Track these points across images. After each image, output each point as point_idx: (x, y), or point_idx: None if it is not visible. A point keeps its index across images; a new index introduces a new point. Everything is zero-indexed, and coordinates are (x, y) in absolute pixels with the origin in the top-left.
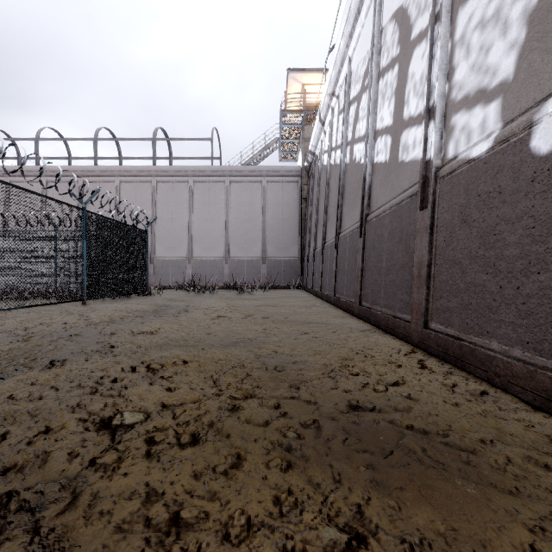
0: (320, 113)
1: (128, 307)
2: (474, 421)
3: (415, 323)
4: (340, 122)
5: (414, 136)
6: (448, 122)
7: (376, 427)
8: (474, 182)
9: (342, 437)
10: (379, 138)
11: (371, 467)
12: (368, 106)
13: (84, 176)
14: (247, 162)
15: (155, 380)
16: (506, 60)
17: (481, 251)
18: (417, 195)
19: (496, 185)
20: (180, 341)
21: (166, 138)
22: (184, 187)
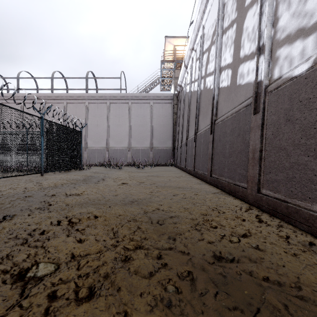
0: (185, 61)
1: (68, 177)
2: (316, 273)
3: (250, 189)
4: (197, 65)
5: (248, 67)
6: (273, 55)
7: (239, 279)
8: (296, 92)
9: (213, 292)
10: (223, 72)
11: None
12: (216, 52)
13: (45, 99)
14: (142, 91)
15: (71, 233)
16: None
17: (303, 140)
18: (251, 105)
19: (315, 93)
20: (95, 201)
21: (94, 77)
22: (104, 106)
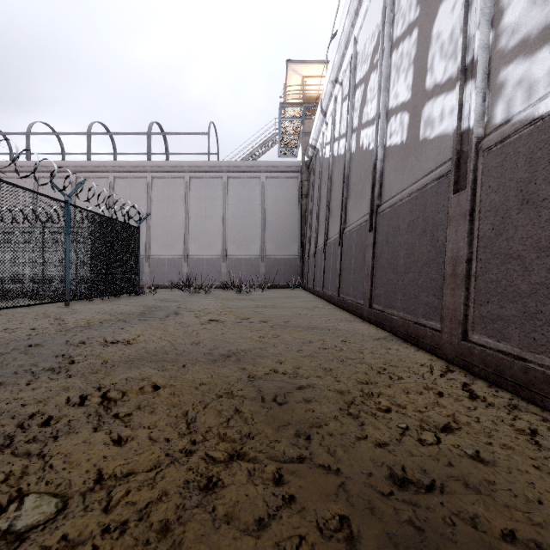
0: (322, 103)
1: (114, 309)
2: None
3: (448, 333)
4: (344, 110)
5: (441, 106)
6: (493, 79)
7: (452, 539)
8: (544, 147)
9: None
10: (392, 117)
11: None
12: (379, 84)
13: (76, 171)
14: (246, 158)
15: (104, 423)
16: None
17: None
18: (449, 175)
19: None
20: (158, 355)
21: (162, 132)
22: (180, 183)
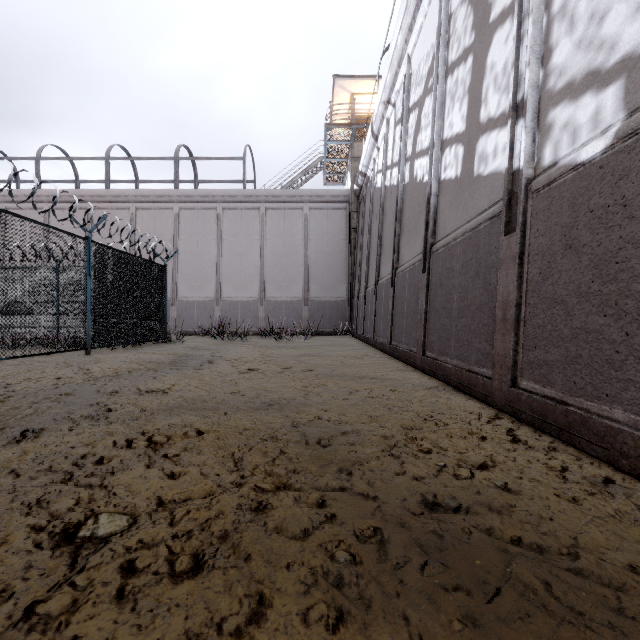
0: (372, 125)
1: (141, 357)
2: (609, 530)
3: (498, 380)
4: (397, 135)
5: (495, 142)
6: (543, 120)
7: (467, 541)
8: (584, 194)
9: (419, 561)
10: (447, 149)
11: (470, 620)
12: (433, 111)
13: (93, 202)
14: (286, 186)
15: (155, 461)
16: (631, 27)
17: (596, 285)
18: (501, 216)
19: (618, 196)
20: (197, 403)
21: (191, 157)
22: (211, 215)
